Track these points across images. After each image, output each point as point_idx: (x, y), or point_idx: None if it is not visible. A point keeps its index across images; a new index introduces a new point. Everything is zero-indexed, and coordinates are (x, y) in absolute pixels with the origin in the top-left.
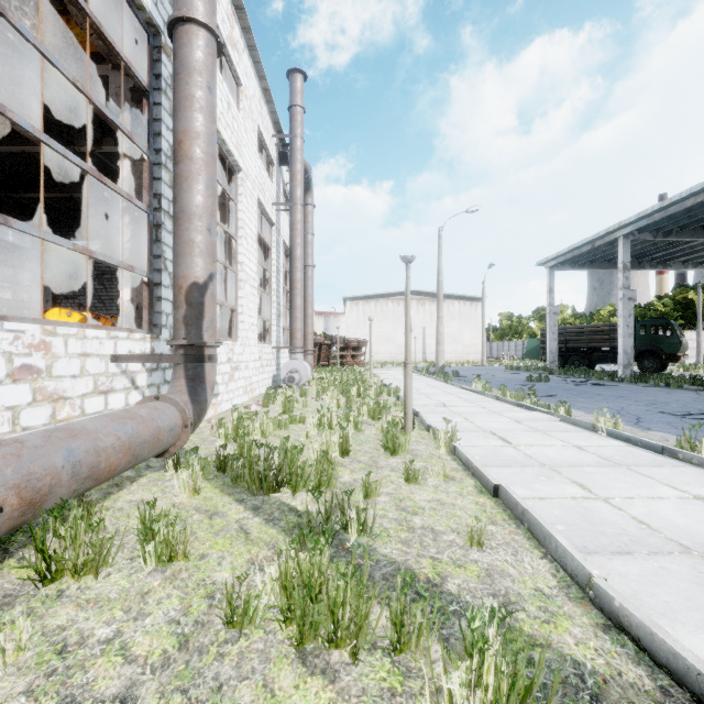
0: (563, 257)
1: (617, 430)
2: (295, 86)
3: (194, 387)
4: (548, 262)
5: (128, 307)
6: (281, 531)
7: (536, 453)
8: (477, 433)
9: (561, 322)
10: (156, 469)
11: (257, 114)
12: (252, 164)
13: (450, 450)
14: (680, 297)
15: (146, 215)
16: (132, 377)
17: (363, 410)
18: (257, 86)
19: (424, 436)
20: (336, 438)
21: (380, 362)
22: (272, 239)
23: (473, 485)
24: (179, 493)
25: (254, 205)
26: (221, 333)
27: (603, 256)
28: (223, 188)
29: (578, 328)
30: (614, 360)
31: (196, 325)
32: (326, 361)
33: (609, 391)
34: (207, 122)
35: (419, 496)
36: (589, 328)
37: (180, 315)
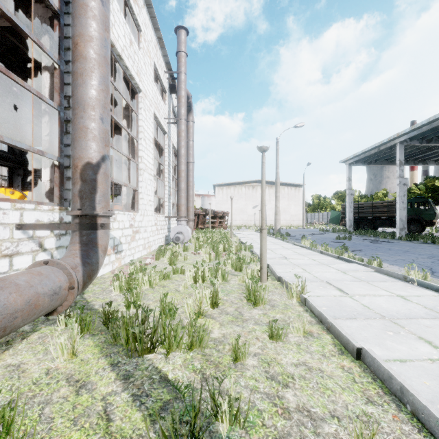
0: (358, 157)
1: (428, 282)
2: (180, 38)
3: (86, 251)
4: (347, 161)
5: (47, 186)
6: (146, 417)
7: (371, 304)
8: (317, 283)
9: (355, 200)
10: (52, 322)
11: (154, 55)
12: (149, 88)
13: (300, 300)
14: (429, 184)
15: (57, 112)
16: (40, 242)
17: (228, 263)
18: (154, 35)
19: (276, 285)
20: (207, 292)
21: (237, 226)
22: (165, 143)
23: (331, 342)
24: (56, 357)
25: (151, 117)
26: (127, 207)
27: (383, 157)
28: (127, 102)
29: (366, 204)
30: (390, 225)
31: (89, 198)
32: (202, 225)
33: (396, 246)
34: (99, 29)
35: (285, 358)
36: (373, 204)
37: (76, 189)
